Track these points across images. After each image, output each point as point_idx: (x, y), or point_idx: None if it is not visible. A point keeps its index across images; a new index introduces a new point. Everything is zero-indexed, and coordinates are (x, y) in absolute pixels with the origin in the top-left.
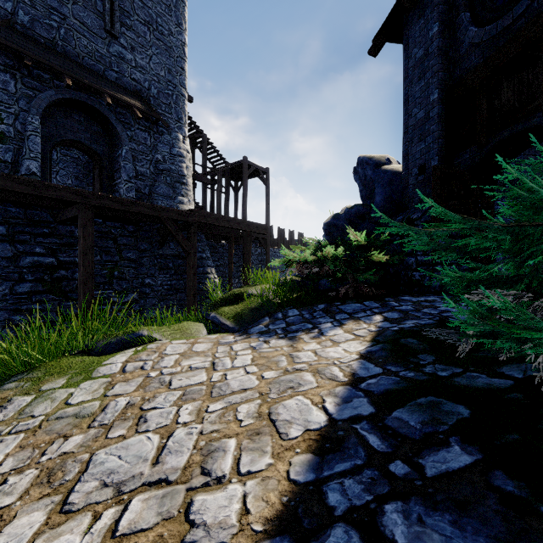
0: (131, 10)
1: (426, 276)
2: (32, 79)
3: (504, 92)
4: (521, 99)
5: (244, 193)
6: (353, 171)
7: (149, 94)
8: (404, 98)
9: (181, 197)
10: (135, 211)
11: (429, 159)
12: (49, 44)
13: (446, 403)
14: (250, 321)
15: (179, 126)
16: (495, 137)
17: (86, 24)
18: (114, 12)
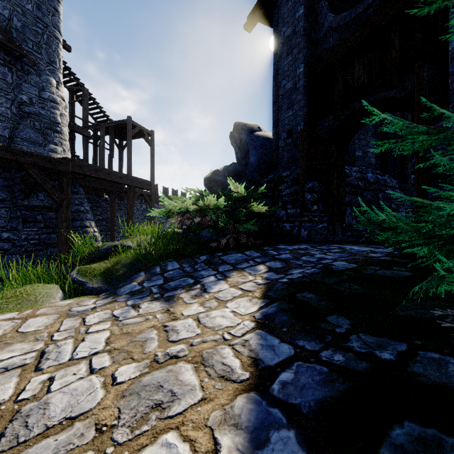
0: None
1: (295, 226)
2: None
3: (356, 70)
4: (369, 77)
5: (129, 151)
6: (230, 136)
7: (10, 25)
8: (274, 72)
9: (54, 145)
10: None
11: (296, 124)
12: None
13: (453, 445)
14: (122, 278)
15: (51, 70)
16: (348, 108)
17: None
18: None
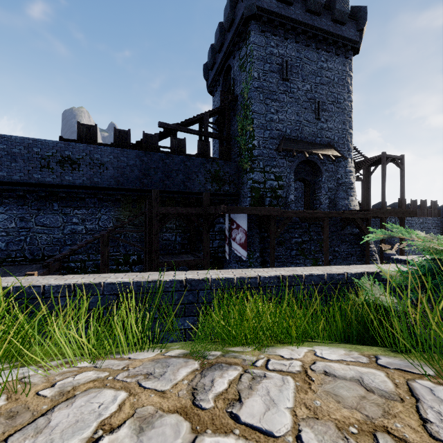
0: (326, 100)
1: None
2: (290, 157)
3: None
4: None
5: (383, 179)
6: None
7: (334, 142)
8: None
9: (351, 197)
10: (343, 217)
11: None
12: (296, 138)
13: None
14: None
15: (348, 154)
16: None
17: (308, 120)
18: (319, 107)
